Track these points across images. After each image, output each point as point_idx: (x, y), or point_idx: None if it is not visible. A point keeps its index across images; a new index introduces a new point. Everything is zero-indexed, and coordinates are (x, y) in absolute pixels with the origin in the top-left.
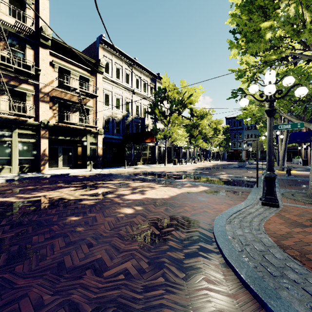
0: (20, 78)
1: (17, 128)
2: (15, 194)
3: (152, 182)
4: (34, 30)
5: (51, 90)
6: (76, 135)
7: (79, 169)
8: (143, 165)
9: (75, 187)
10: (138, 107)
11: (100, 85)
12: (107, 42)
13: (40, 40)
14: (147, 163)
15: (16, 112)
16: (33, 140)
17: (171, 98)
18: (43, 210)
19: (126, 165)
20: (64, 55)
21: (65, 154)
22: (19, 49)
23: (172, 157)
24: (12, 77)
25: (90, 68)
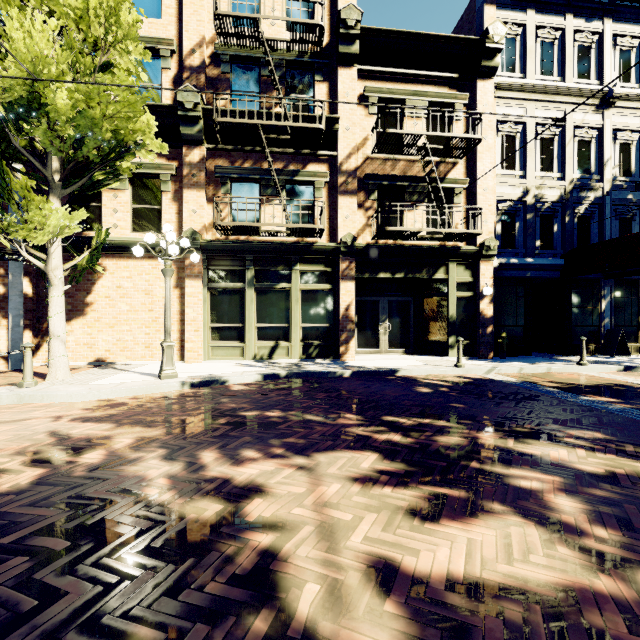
0: (303, 152)
1: (298, 263)
2: (206, 445)
3: None
4: (324, 27)
5: (363, 164)
6: (420, 266)
7: (426, 358)
8: None
9: (381, 457)
10: (627, 148)
11: (486, 110)
12: None
13: (338, 49)
14: None
15: (291, 224)
16: (327, 286)
17: None
18: None
19: (583, 356)
20: (390, 66)
21: (393, 316)
22: (303, 93)
23: None
24: (291, 157)
25: (456, 72)
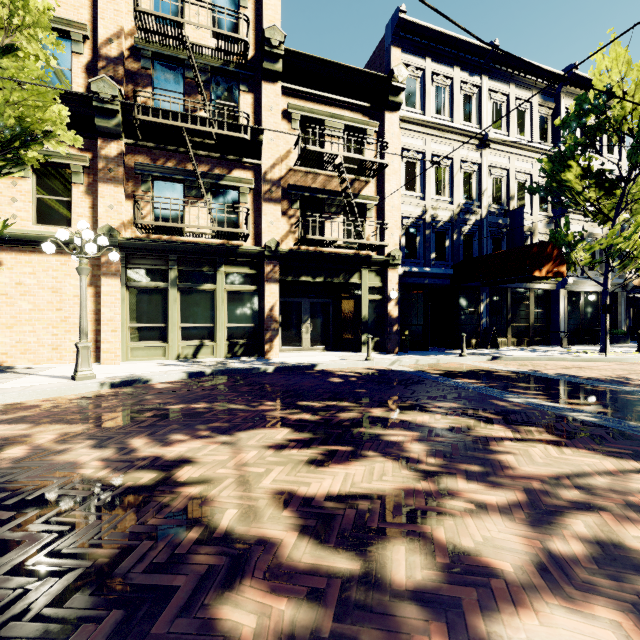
0: (228, 158)
1: (224, 264)
2: (135, 434)
3: (619, 451)
4: (249, 43)
5: (286, 174)
6: (337, 272)
7: (343, 354)
8: (518, 349)
9: (292, 431)
10: (499, 182)
11: (392, 138)
12: (410, 23)
13: (263, 65)
14: (530, 342)
15: (216, 227)
16: (252, 287)
17: (629, 123)
18: (9, 633)
19: (464, 349)
20: (312, 87)
21: (315, 316)
22: (228, 100)
23: (622, 325)
24: (217, 161)
25: (369, 102)
